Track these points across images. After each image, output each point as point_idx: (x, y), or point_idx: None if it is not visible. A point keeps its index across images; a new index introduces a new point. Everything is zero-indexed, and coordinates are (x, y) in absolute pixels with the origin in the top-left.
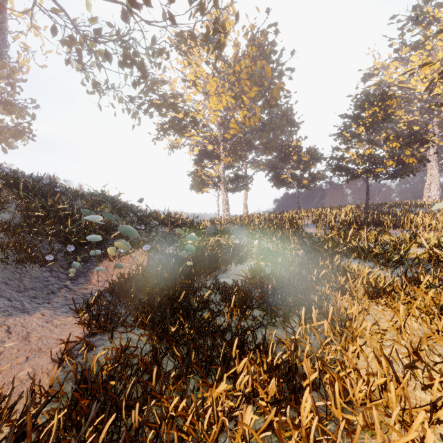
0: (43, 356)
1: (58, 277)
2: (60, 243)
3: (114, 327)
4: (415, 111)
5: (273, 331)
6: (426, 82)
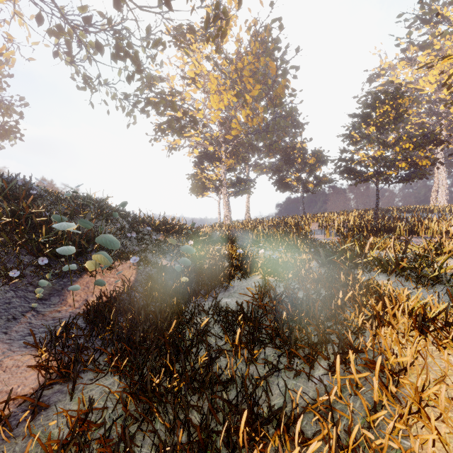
0: None
1: (24, 297)
2: (32, 255)
3: (77, 375)
4: (422, 113)
5: (293, 381)
6: (433, 83)
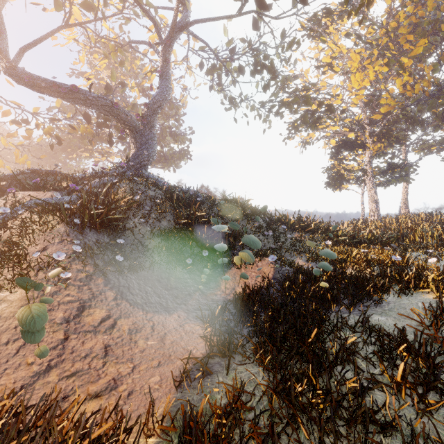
0: (171, 365)
1: (195, 279)
2: (198, 248)
3: (231, 355)
4: None
5: None
6: None
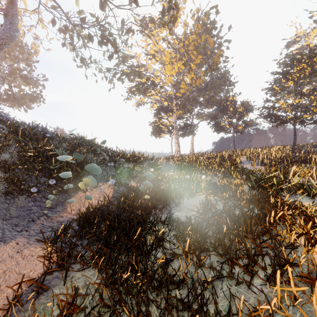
0: None
1: (40, 206)
2: (45, 178)
3: (69, 267)
4: None
5: (235, 287)
6: None
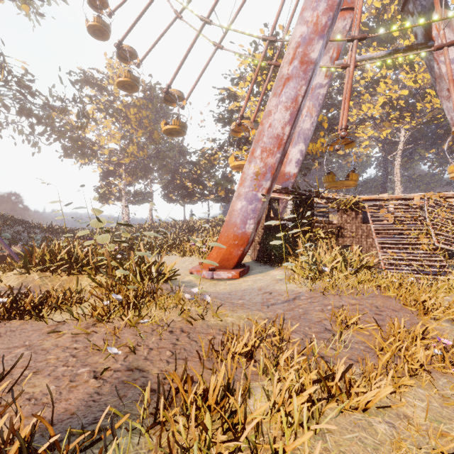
0: None
1: None
2: None
3: None
4: None
5: None
6: None
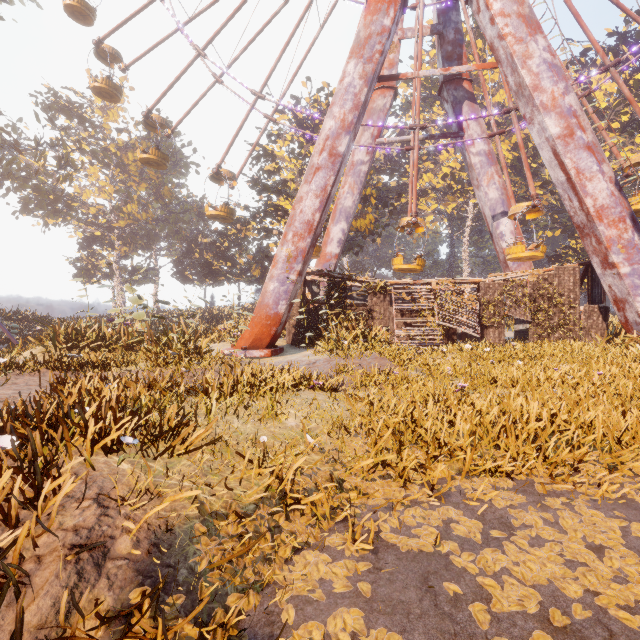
0: None
1: None
2: None
3: None
4: None
5: None
6: None
